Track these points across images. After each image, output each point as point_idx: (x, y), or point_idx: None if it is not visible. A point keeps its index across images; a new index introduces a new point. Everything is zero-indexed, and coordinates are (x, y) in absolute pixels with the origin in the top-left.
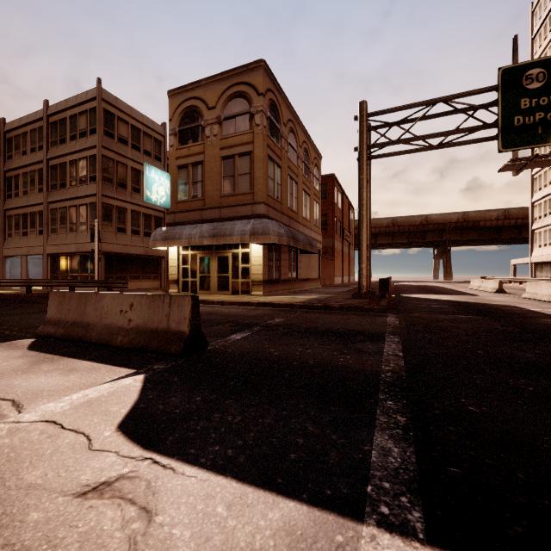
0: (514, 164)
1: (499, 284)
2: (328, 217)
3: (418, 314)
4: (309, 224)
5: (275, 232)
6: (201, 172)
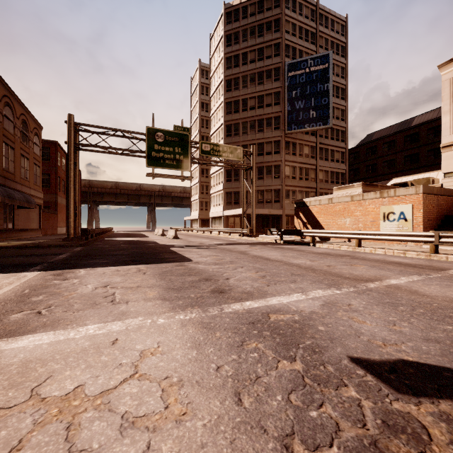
0: (150, 174)
1: (163, 231)
2: (51, 176)
3: (97, 246)
4: (28, 183)
5: None
6: None
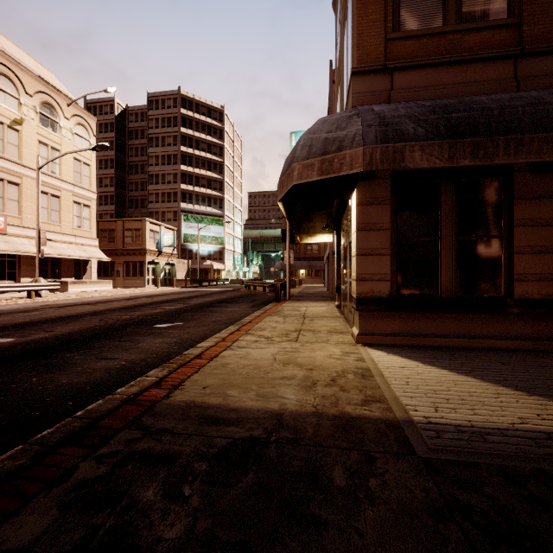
0: None
1: None
2: None
3: None
4: None
5: (317, 144)
6: (339, 96)
